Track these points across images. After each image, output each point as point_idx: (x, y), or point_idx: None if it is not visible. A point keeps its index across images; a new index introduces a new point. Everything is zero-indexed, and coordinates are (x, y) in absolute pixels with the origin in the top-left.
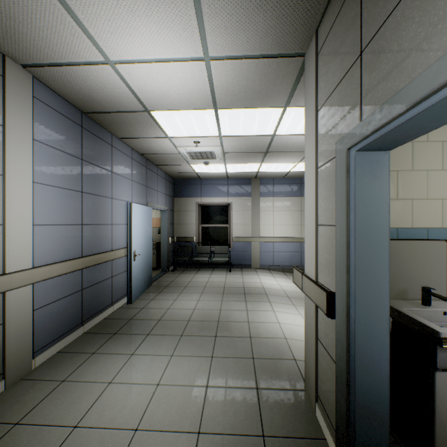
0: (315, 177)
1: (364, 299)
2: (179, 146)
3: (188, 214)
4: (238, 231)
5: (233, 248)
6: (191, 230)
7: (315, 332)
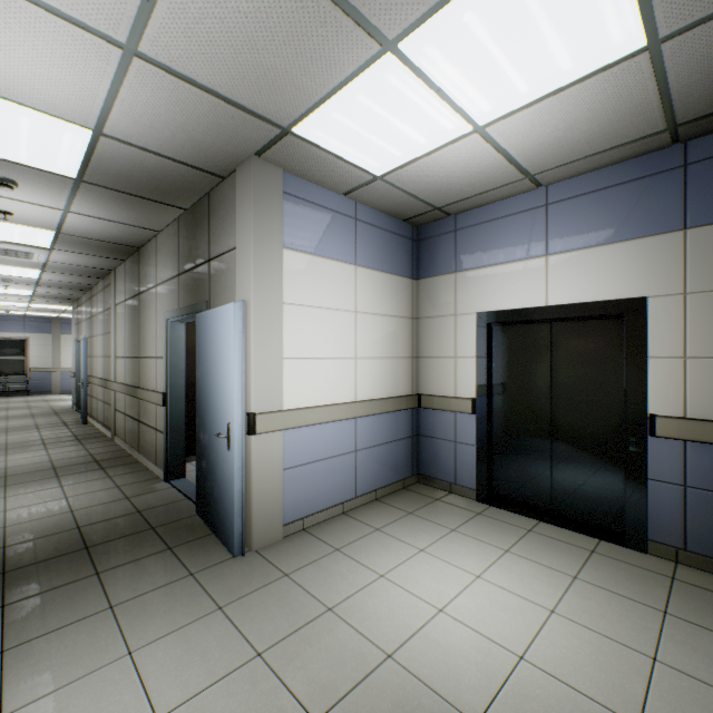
0: (75, 343)
1: (80, 371)
2: None
3: None
4: (38, 363)
5: (32, 378)
6: None
7: (75, 386)
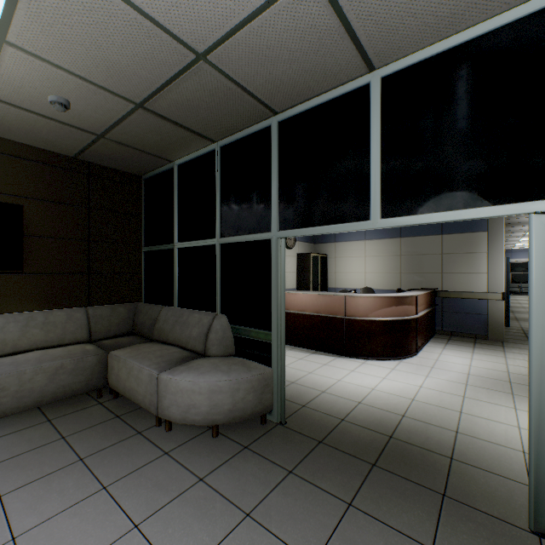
0: None
1: None
2: (516, 246)
3: None
4: None
5: None
6: None
7: None
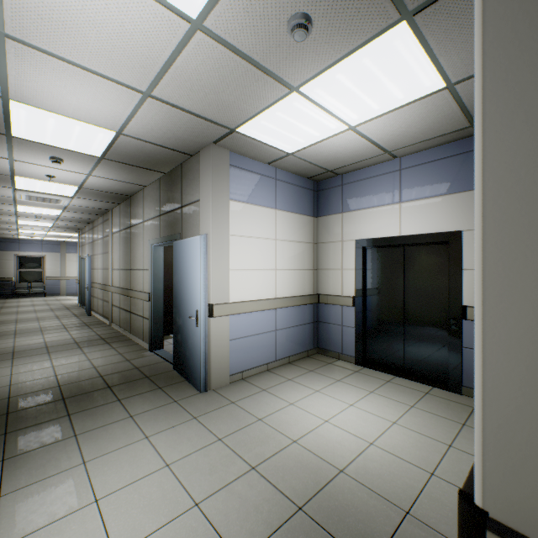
0: (79, 259)
1: (83, 279)
2: (21, 233)
3: (8, 262)
4: (51, 273)
5: (47, 284)
6: (11, 273)
7: (79, 290)
